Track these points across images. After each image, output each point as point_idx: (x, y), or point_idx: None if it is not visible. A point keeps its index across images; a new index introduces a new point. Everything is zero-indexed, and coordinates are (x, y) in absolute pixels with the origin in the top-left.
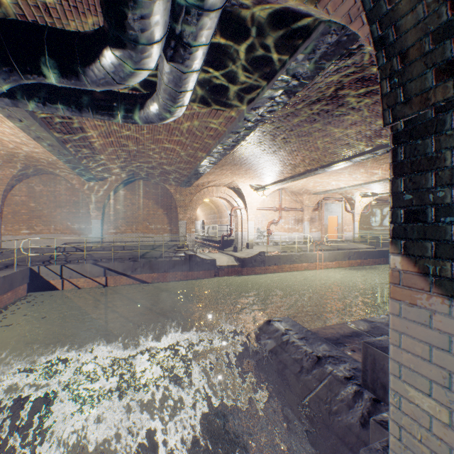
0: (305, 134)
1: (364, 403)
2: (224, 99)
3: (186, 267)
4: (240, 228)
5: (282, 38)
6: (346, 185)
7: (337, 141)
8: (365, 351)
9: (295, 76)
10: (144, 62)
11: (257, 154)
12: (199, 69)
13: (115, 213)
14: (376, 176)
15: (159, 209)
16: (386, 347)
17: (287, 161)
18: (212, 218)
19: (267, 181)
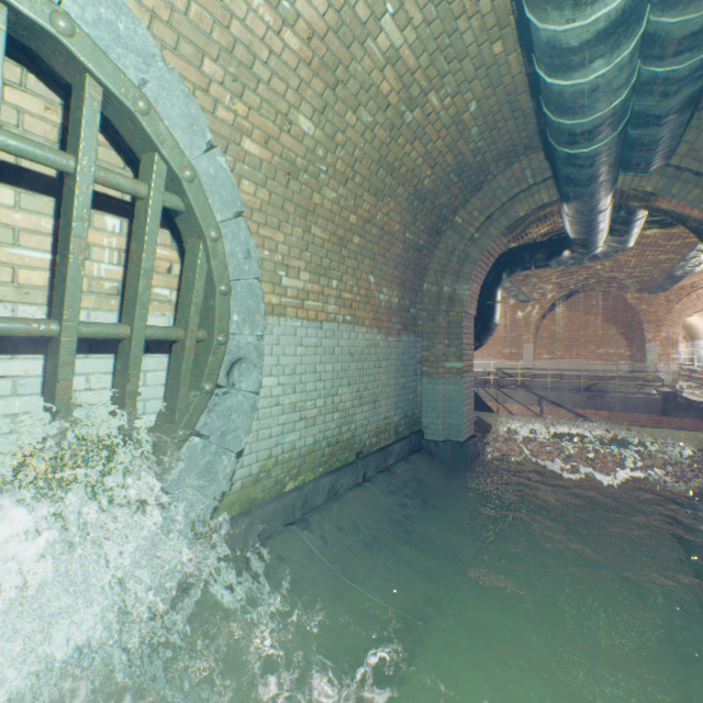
0: None
1: None
2: None
3: (656, 410)
4: None
5: None
6: None
7: None
8: None
9: None
10: (590, 254)
11: None
12: (637, 232)
13: (549, 336)
14: None
15: (610, 327)
16: None
17: None
18: None
19: None
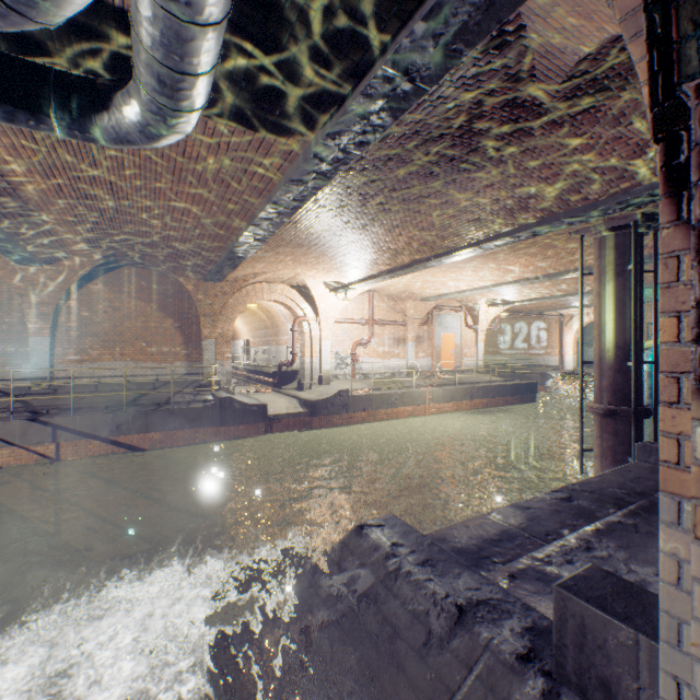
0: (415, 198)
1: None
2: (277, 112)
3: (216, 420)
4: (309, 352)
5: None
6: (469, 287)
7: (462, 214)
8: (562, 606)
9: (408, 73)
10: None
11: (336, 228)
12: (219, 19)
13: (80, 326)
14: (511, 275)
15: (166, 319)
16: (604, 596)
17: (385, 244)
18: (263, 336)
19: (351, 276)
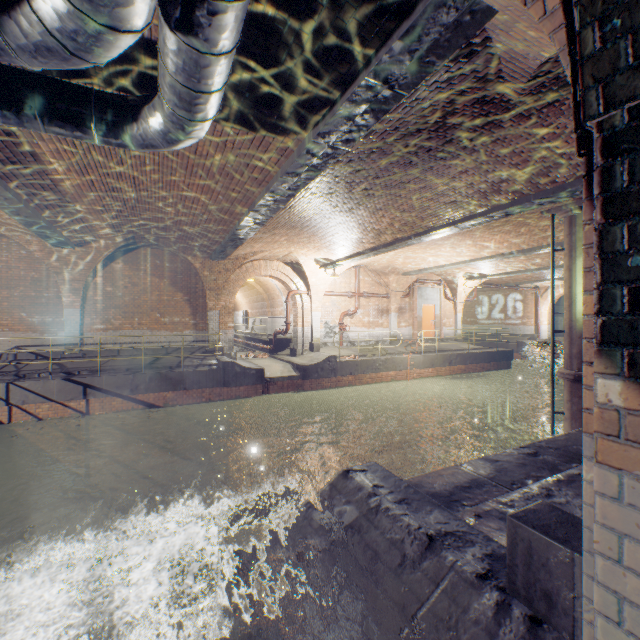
0: (396, 184)
1: (515, 626)
2: (275, 117)
3: (220, 381)
4: (301, 322)
5: (369, 11)
6: (447, 262)
7: (440, 197)
8: (513, 533)
9: (387, 82)
10: (119, 11)
11: (325, 212)
12: (230, 49)
13: (105, 299)
14: (487, 251)
15: (176, 293)
16: (549, 525)
17: (369, 224)
18: (260, 308)
19: (339, 253)
